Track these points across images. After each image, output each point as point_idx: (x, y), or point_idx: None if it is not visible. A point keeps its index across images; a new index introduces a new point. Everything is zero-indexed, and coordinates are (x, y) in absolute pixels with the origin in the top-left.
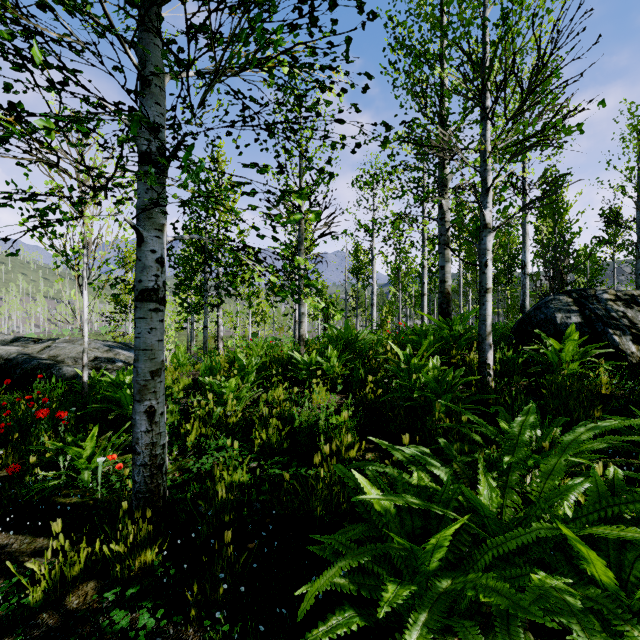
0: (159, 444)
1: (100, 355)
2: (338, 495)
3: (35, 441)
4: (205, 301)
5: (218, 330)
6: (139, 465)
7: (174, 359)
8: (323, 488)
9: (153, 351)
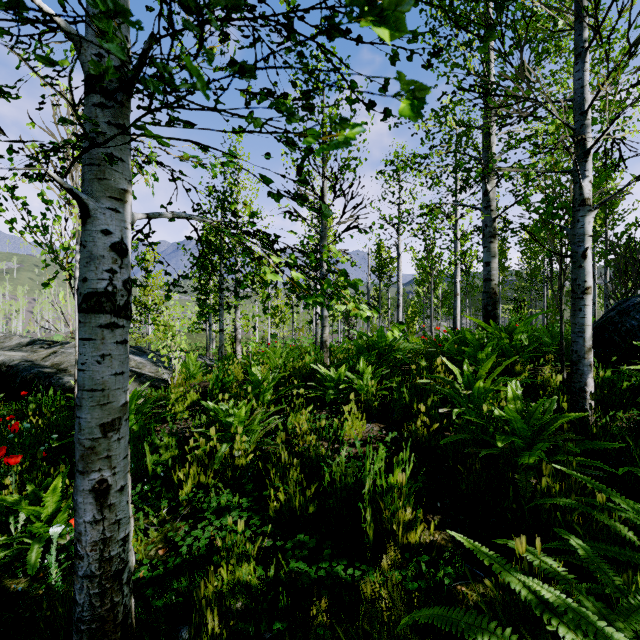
0: (116, 539)
1: None
2: None
3: (4, 478)
4: (220, 303)
5: (236, 332)
6: (81, 576)
7: (183, 369)
8: None
9: (105, 391)
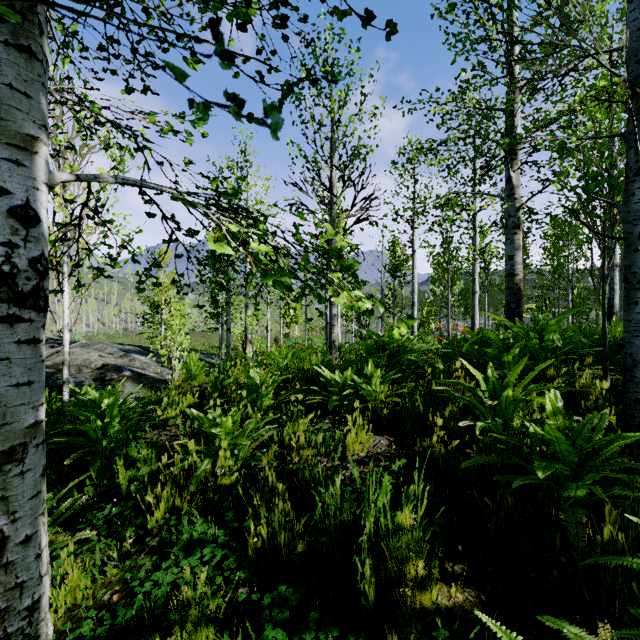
0: (16, 609)
1: (112, 361)
2: None
3: None
4: (228, 301)
5: (246, 332)
6: None
7: (183, 370)
8: None
9: (0, 409)
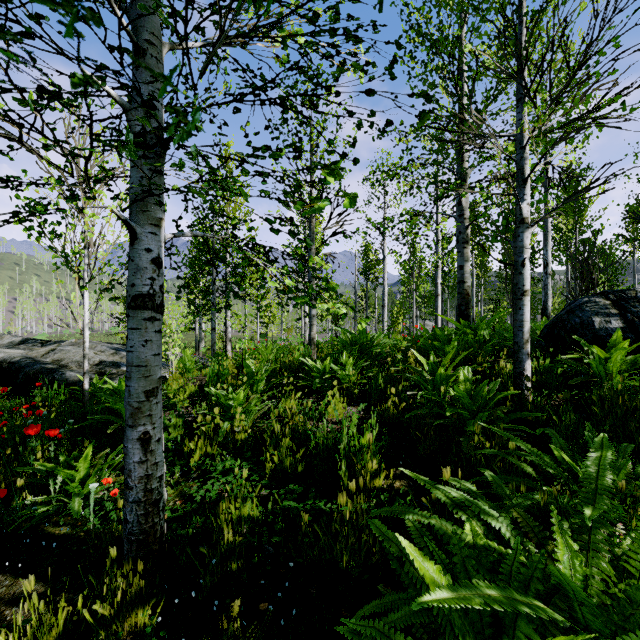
0: (155, 476)
1: (105, 358)
2: (368, 544)
3: (29, 456)
4: (213, 302)
5: (226, 331)
6: (131, 502)
7: (180, 364)
8: (349, 534)
9: (148, 367)
